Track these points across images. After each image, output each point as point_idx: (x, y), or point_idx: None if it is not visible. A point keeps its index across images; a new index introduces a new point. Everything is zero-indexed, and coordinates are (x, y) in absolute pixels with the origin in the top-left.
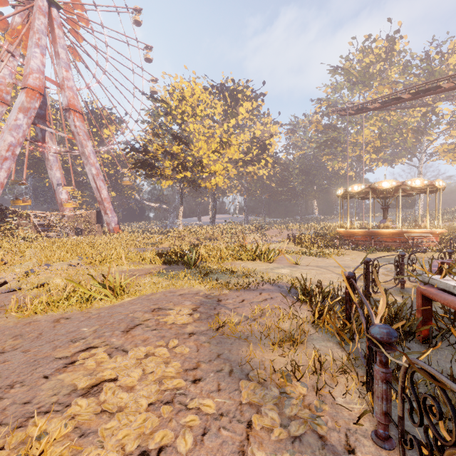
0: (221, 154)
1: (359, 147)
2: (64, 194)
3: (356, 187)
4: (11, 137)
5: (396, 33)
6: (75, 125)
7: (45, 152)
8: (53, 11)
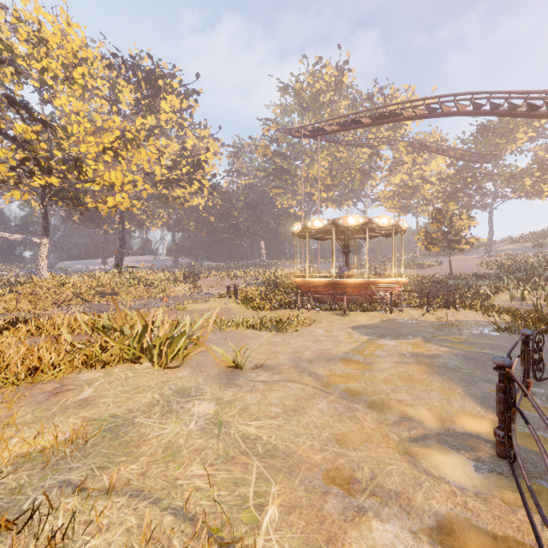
0: (123, 157)
1: (310, 183)
2: None
3: (317, 221)
4: None
5: (345, 64)
6: None
7: None
8: None
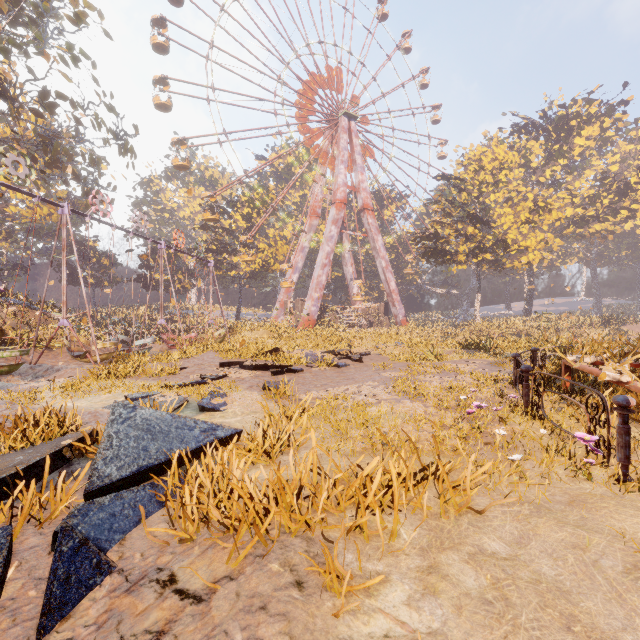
0: (535, 223)
1: None
2: (355, 288)
3: None
4: (327, 247)
5: None
6: (368, 223)
7: (342, 251)
8: (352, 124)
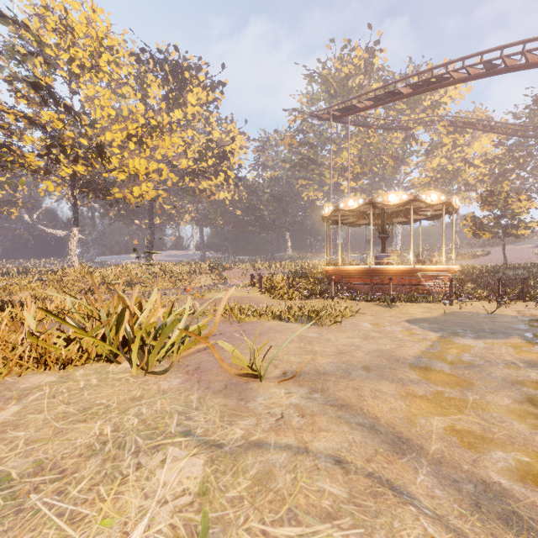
0: (148, 145)
1: (338, 172)
2: None
3: (352, 201)
4: None
5: (376, 45)
6: None
7: None
8: None
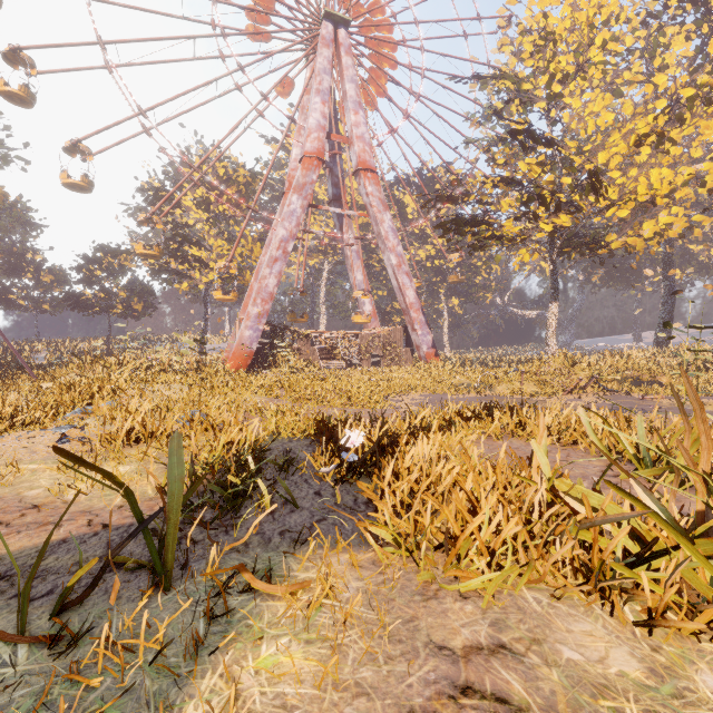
0: (673, 141)
1: None
2: (367, 304)
3: None
4: (282, 229)
5: None
6: (367, 193)
7: (344, 248)
8: (340, 34)
